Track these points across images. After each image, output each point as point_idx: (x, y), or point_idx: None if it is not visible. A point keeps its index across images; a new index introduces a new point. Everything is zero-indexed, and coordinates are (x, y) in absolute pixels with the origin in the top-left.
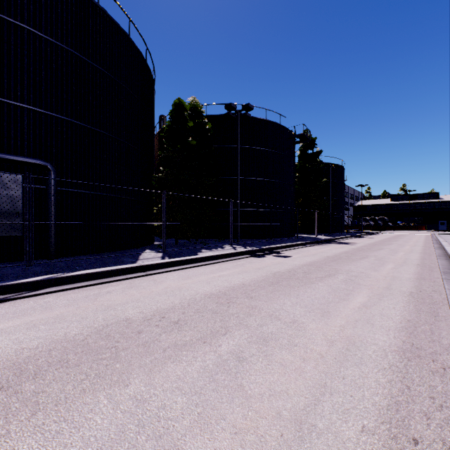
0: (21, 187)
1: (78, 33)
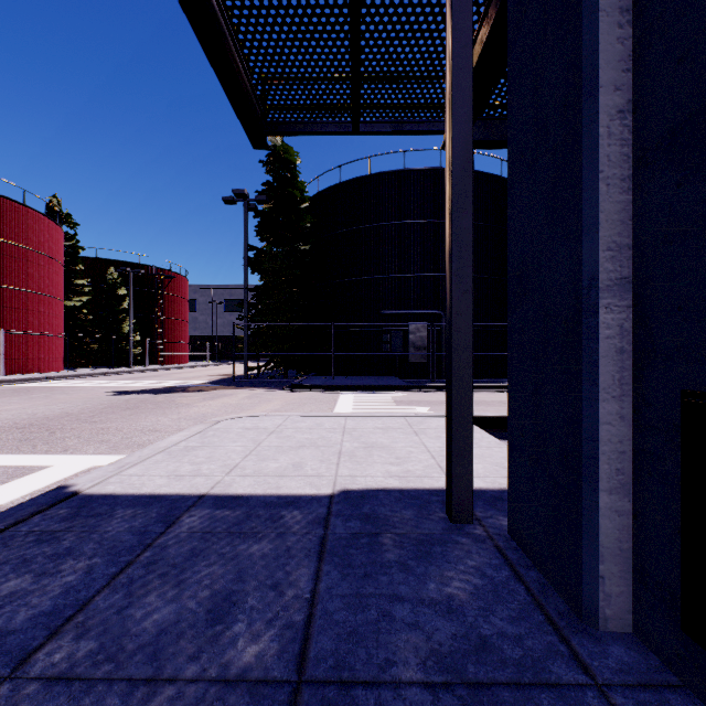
0: (426, 330)
1: None
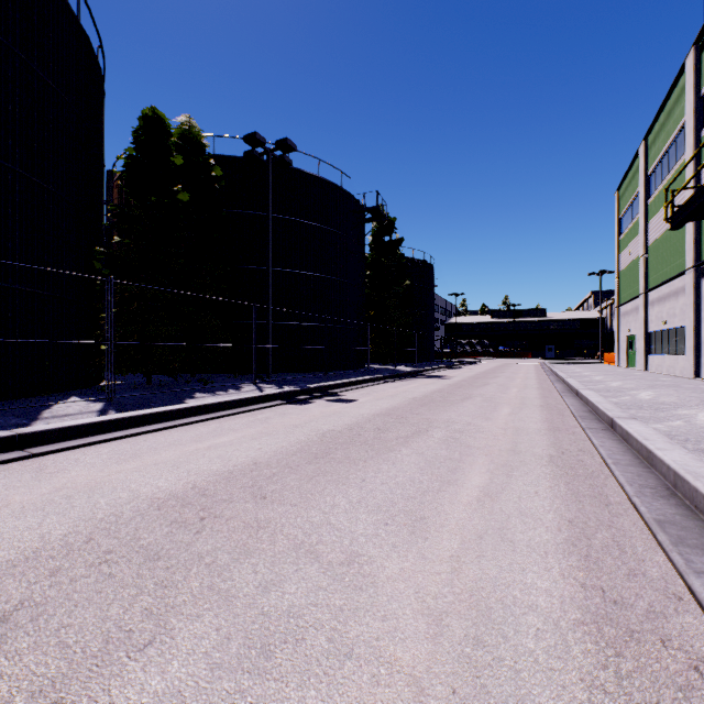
0: None
1: None
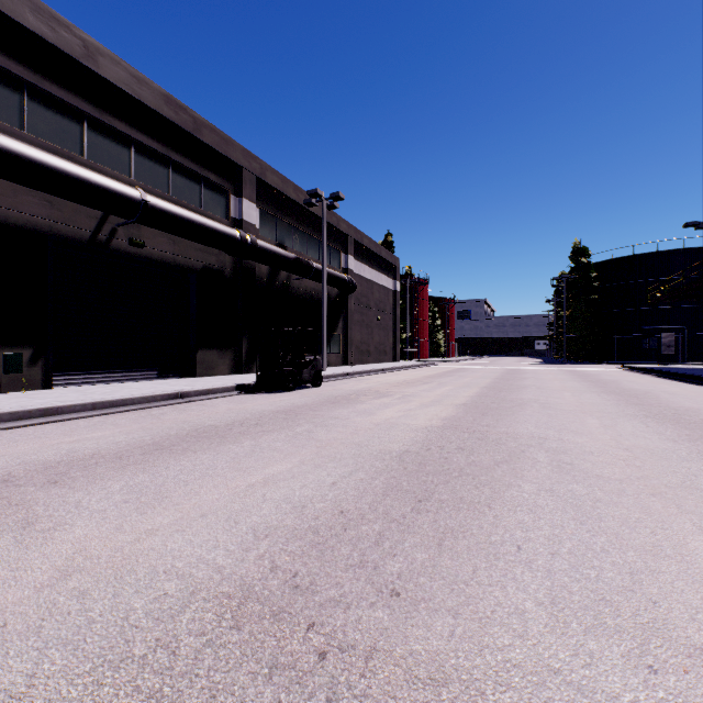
0: (673, 337)
1: (696, 267)
